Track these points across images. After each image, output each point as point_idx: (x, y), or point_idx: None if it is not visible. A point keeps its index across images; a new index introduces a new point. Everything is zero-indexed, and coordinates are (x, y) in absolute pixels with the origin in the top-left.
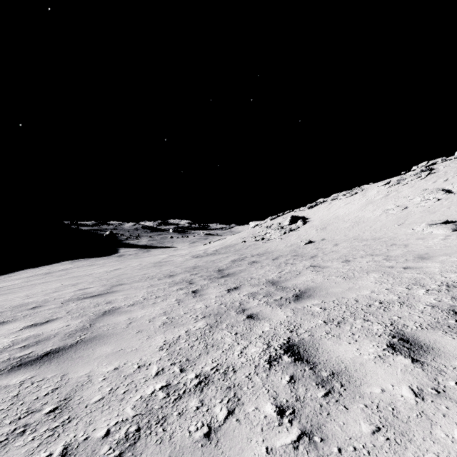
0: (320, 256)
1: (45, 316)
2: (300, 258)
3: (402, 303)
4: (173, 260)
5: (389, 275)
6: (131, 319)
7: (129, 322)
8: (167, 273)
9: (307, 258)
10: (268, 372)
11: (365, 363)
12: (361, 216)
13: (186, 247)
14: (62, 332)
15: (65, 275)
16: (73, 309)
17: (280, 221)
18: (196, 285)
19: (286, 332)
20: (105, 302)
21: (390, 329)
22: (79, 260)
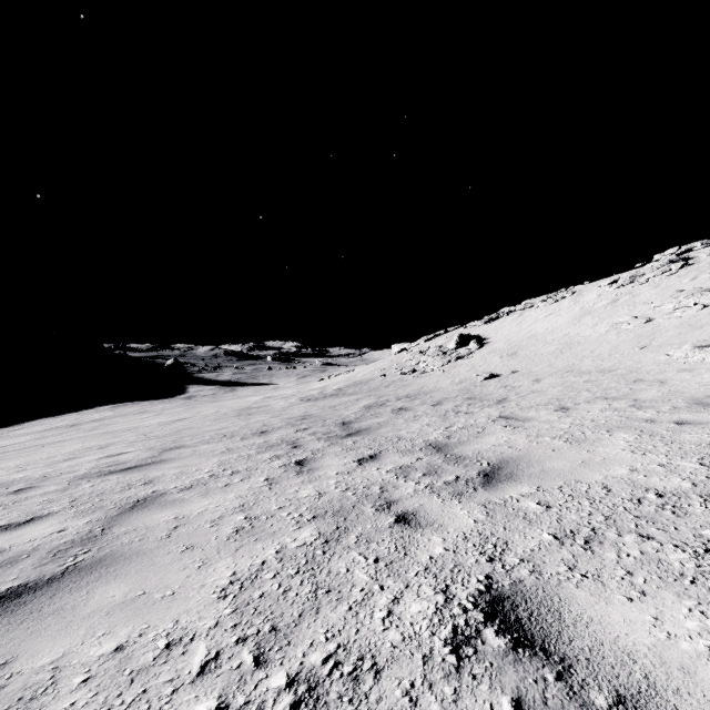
0: (514, 400)
1: (30, 509)
2: (479, 404)
3: (706, 497)
4: (270, 406)
5: (654, 437)
6: (178, 519)
7: (174, 525)
8: (257, 427)
9: (491, 402)
10: (457, 681)
11: (693, 669)
12: (574, 334)
13: (292, 384)
14: (46, 545)
15: (97, 430)
16: (83, 495)
17: (442, 342)
18: (303, 450)
19: (480, 561)
20: (143, 481)
21: (709, 563)
22: (125, 404)
